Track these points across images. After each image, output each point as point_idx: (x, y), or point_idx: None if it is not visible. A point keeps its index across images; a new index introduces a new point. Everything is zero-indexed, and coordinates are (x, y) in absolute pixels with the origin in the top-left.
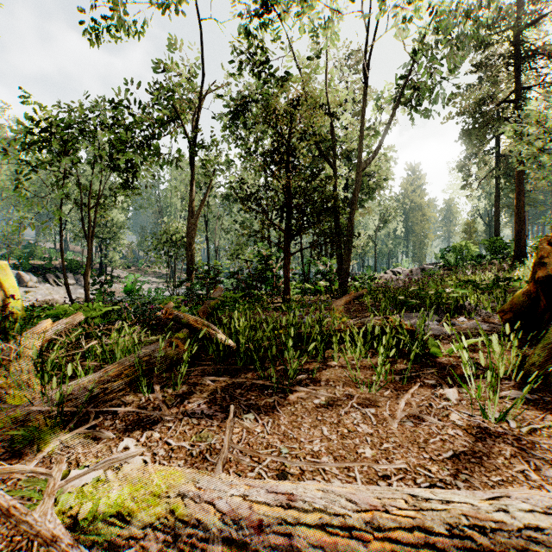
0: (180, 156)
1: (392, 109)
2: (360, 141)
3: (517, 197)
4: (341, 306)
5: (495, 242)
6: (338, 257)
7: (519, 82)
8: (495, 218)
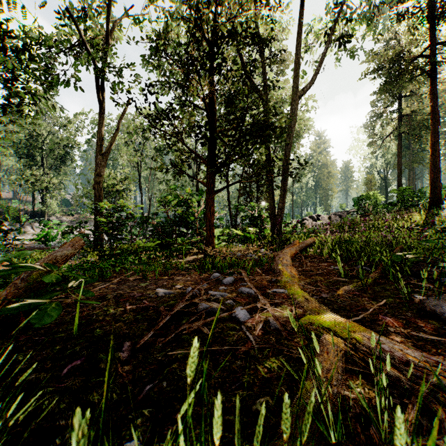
0: (79, 72)
1: (329, 37)
2: (297, 64)
3: (432, 147)
4: (292, 267)
5: (404, 191)
6: (271, 199)
7: (433, 39)
8: (398, 171)
